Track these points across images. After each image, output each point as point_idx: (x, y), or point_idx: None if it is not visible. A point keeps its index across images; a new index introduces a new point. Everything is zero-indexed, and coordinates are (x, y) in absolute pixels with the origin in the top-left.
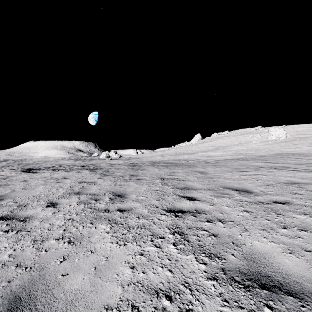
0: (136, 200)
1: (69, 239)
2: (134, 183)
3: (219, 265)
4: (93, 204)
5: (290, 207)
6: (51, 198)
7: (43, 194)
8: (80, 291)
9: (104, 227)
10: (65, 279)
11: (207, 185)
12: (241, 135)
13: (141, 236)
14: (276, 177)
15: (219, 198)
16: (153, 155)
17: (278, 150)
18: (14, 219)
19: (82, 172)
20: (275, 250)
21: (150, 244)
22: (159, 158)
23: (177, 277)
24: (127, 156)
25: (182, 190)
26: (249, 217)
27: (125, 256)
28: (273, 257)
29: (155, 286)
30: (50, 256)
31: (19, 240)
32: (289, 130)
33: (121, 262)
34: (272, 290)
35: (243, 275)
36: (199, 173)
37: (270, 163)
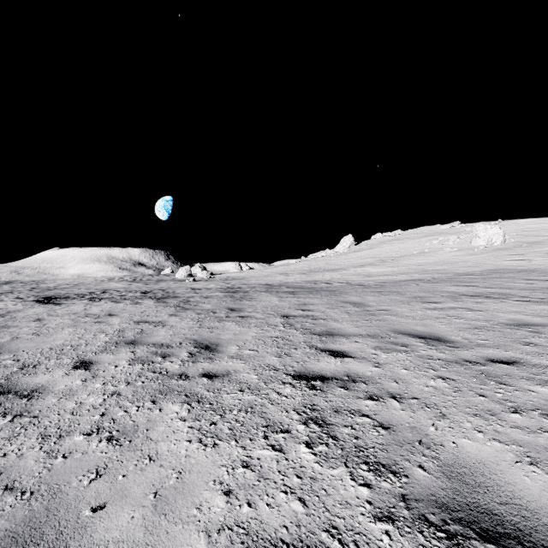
0: (237, 356)
1: (111, 432)
2: (235, 323)
3: (395, 489)
4: (159, 365)
5: (522, 371)
6: (83, 352)
7: (69, 344)
8: (123, 545)
9: (177, 410)
10: (95, 518)
11: (366, 327)
12: (423, 238)
13: (246, 427)
14: (491, 313)
15: (389, 353)
16: (269, 273)
17: (490, 265)
18: (12, 393)
19: (142, 304)
20: (501, 457)
21: (263, 444)
22: (280, 278)
23: (315, 514)
24: (224, 274)
25: (321, 338)
26: (447, 390)
27: (215, 469)
28: (500, 471)
29: (271, 535)
30: (71, 469)
31: (15, 434)
32: (509, 229)
33: (206, 482)
34: (504, 545)
35: (443, 511)
36: (351, 306)
37: (477, 287)
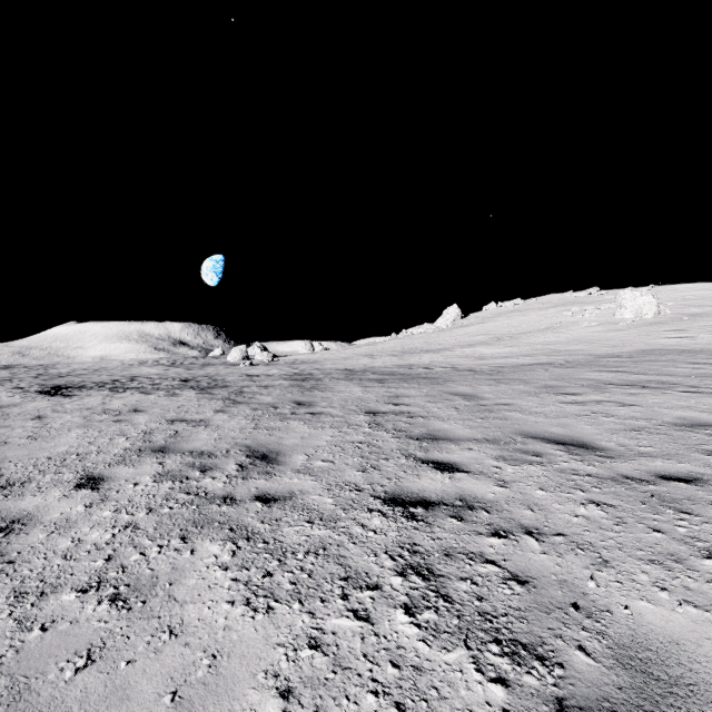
0: (305, 470)
1: (117, 588)
2: (303, 422)
3: (546, 688)
4: (196, 482)
5: (708, 493)
6: (93, 463)
7: (75, 452)
8: None
9: (216, 552)
10: None
11: (483, 428)
12: (552, 309)
13: (316, 580)
14: (651, 408)
15: (517, 466)
16: (349, 355)
17: (641, 344)
18: None
19: (180, 396)
20: (703, 632)
21: (341, 608)
22: (364, 362)
23: None
24: (291, 356)
25: (421, 444)
26: (606, 522)
27: (267, 651)
28: (704, 658)
29: None
30: (50, 649)
31: None
32: (664, 298)
33: (253, 673)
34: None
35: None
36: (459, 399)
37: (628, 373)
